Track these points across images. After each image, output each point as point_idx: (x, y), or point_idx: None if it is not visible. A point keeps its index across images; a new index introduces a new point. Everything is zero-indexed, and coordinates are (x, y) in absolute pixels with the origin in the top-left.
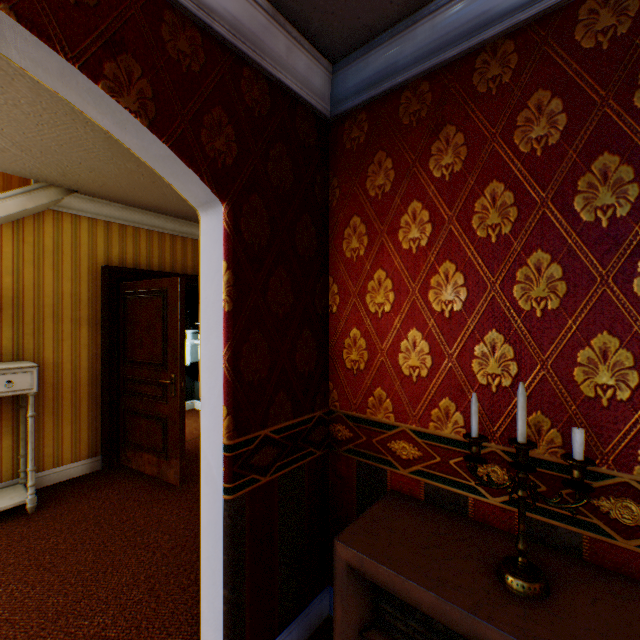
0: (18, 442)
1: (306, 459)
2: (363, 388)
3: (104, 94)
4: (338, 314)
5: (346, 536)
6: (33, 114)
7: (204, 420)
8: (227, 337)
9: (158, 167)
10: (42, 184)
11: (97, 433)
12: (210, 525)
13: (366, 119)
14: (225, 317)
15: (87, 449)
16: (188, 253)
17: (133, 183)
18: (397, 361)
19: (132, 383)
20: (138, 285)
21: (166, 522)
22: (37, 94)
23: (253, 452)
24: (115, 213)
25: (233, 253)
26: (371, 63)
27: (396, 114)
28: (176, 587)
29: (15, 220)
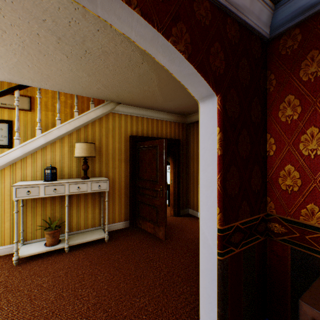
0: (100, 211)
1: (255, 241)
2: (296, 202)
3: (169, 45)
4: (274, 156)
5: (307, 300)
6: (112, 70)
7: (202, 213)
8: (219, 169)
9: (183, 81)
10: (108, 102)
11: (127, 210)
12: (206, 270)
13: (299, 32)
14: (218, 158)
15: (124, 217)
16: (163, 127)
17: (144, 96)
18: None
19: (141, 189)
20: (144, 143)
21: (162, 257)
22: (116, 60)
23: (231, 234)
24: (134, 111)
25: (222, 122)
26: None
27: None
28: (174, 293)
29: (99, 118)
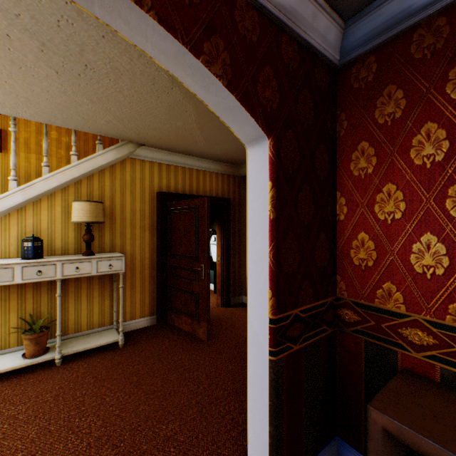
0: (112, 302)
1: (321, 334)
2: (371, 281)
3: (201, 66)
4: (345, 221)
5: (378, 404)
6: (128, 96)
7: (250, 299)
8: (271, 238)
9: (224, 116)
10: (125, 142)
11: (154, 300)
12: (256, 376)
13: (374, 61)
14: (270, 223)
15: (148, 310)
16: (206, 181)
17: (178, 136)
18: (408, 260)
19: (174, 269)
20: (178, 204)
21: (202, 365)
22: (133, 82)
23: (288, 326)
24: (164, 157)
25: (276, 175)
26: (383, 13)
27: (407, 51)
28: (217, 413)
29: (111, 165)
